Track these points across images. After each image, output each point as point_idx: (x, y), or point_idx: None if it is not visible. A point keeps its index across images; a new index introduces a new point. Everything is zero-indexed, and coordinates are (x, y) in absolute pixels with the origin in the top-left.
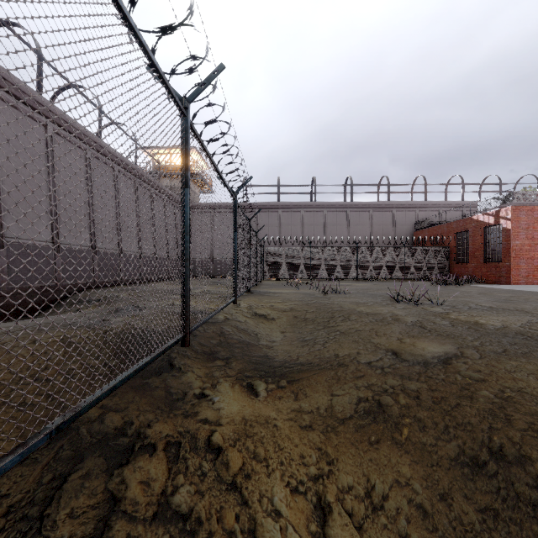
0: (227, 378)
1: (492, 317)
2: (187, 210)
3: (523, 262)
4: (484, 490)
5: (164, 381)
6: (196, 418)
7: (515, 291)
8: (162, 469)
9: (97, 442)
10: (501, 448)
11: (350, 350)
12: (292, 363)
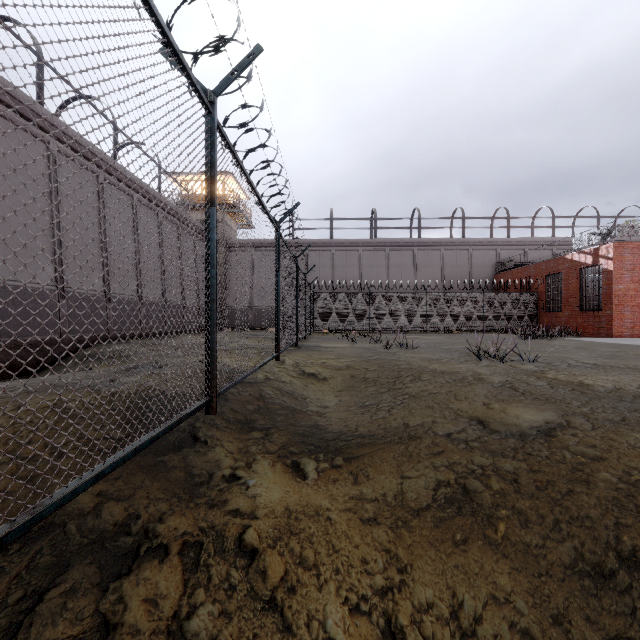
0: (266, 455)
1: (599, 376)
2: (213, 236)
3: (627, 311)
4: (614, 611)
5: (184, 458)
6: (224, 508)
7: (620, 345)
8: (176, 581)
9: (90, 544)
10: (634, 552)
11: (423, 418)
12: (349, 435)
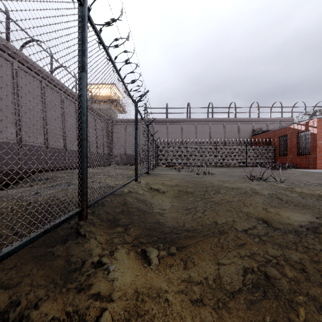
0: (124, 245)
1: None
2: (83, 93)
3: None
4: None
5: (67, 249)
6: (88, 292)
7: None
8: None
9: None
10: None
11: (226, 218)
12: (179, 229)
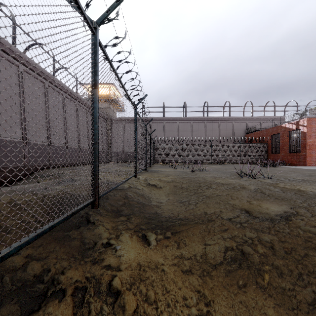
0: (127, 230)
1: (308, 186)
2: (96, 105)
3: (314, 152)
4: None
5: (80, 233)
6: (101, 264)
7: (312, 170)
8: (68, 315)
9: (16, 289)
10: None
11: (214, 209)
12: (174, 219)
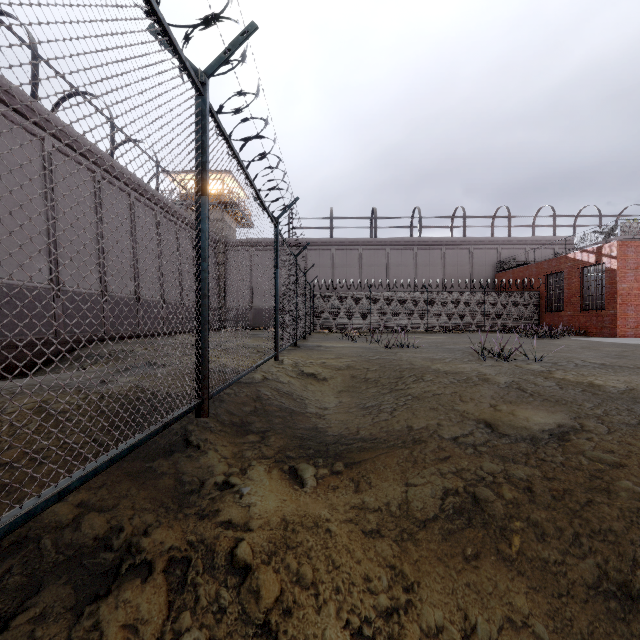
0: (262, 460)
1: (609, 377)
2: (204, 227)
3: (631, 310)
4: None
5: (174, 464)
6: (215, 520)
7: (626, 344)
8: (159, 604)
9: (66, 561)
10: None
11: (427, 420)
12: (350, 438)
